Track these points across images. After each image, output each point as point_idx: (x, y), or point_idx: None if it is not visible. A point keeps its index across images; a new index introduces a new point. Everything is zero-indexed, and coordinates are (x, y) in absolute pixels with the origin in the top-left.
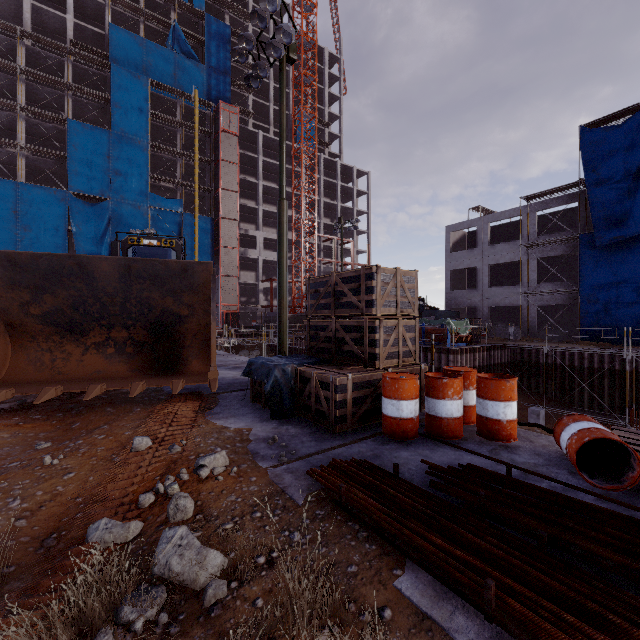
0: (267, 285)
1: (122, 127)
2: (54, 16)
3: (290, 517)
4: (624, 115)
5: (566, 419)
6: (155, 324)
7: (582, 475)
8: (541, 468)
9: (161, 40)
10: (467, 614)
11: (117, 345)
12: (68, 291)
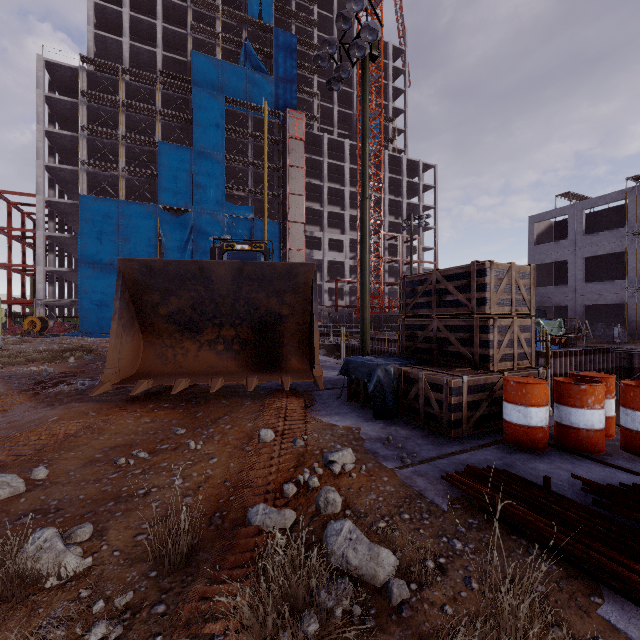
0: (331, 285)
1: (202, 143)
2: (147, 52)
3: (441, 522)
4: None
5: None
6: (259, 323)
7: None
8: None
9: (234, 59)
10: None
11: (226, 342)
12: (189, 293)
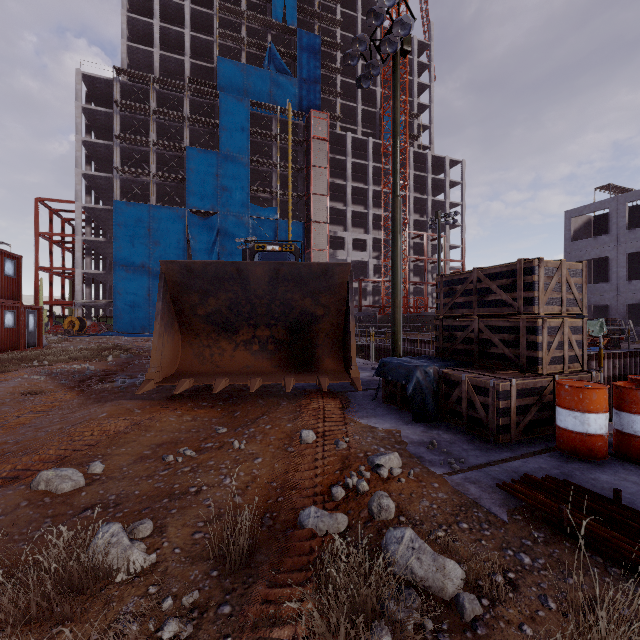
0: (355, 285)
1: (228, 147)
2: (175, 60)
3: (503, 534)
4: None
5: None
6: (293, 324)
7: None
8: None
9: (258, 63)
10: None
11: (261, 343)
12: (227, 294)
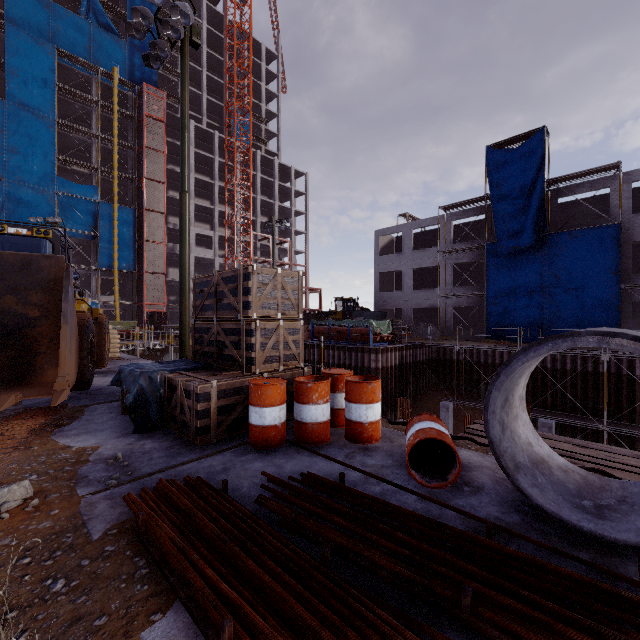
0: None
1: (20, 98)
2: None
3: (69, 559)
4: (520, 140)
5: (414, 419)
6: None
7: (413, 475)
8: (385, 470)
9: (73, 6)
10: None
11: None
12: None
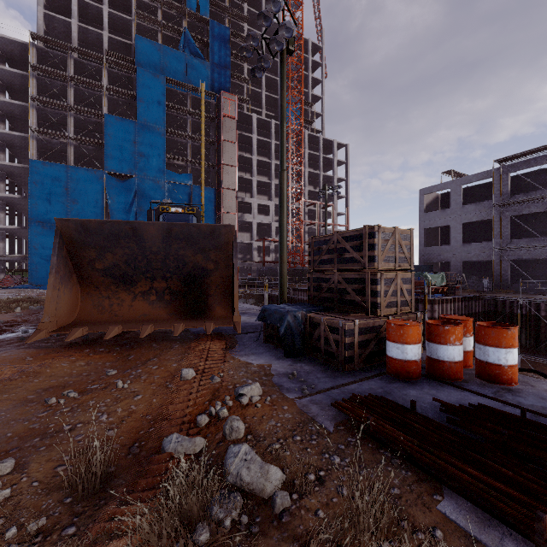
0: (260, 244)
1: (145, 118)
2: (94, 33)
3: (326, 442)
4: None
5: None
6: (187, 276)
7: None
8: None
9: (174, 45)
10: (516, 541)
11: (158, 293)
12: (123, 250)
